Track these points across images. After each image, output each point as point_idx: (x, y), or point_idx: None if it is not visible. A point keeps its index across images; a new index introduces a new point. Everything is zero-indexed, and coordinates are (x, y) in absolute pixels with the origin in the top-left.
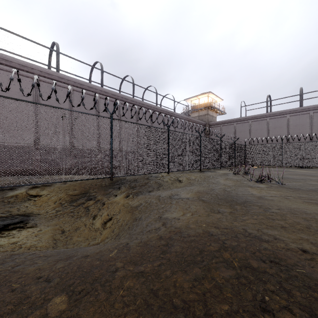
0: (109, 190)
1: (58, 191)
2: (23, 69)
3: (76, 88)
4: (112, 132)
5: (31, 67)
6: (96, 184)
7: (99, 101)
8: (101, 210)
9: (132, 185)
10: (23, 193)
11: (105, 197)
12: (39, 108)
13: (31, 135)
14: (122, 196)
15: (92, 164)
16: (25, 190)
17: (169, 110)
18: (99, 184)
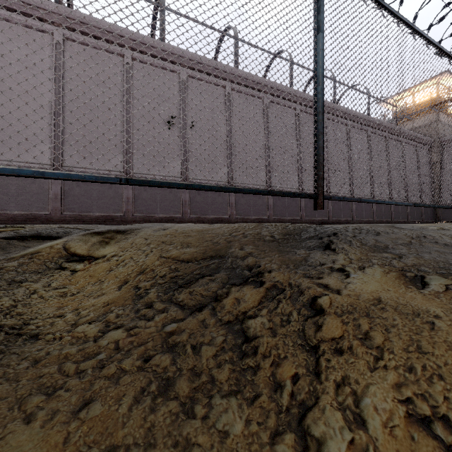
0: (295, 251)
1: (141, 247)
2: (107, 40)
3: (192, 72)
4: (320, 9)
5: (119, 33)
6: (244, 235)
7: (231, 96)
8: (326, 355)
9: (366, 240)
10: (54, 248)
11: (298, 276)
12: (132, 108)
13: (119, 157)
14: (381, 278)
15: (219, 212)
16: (63, 241)
17: (359, 113)
18: (254, 236)
